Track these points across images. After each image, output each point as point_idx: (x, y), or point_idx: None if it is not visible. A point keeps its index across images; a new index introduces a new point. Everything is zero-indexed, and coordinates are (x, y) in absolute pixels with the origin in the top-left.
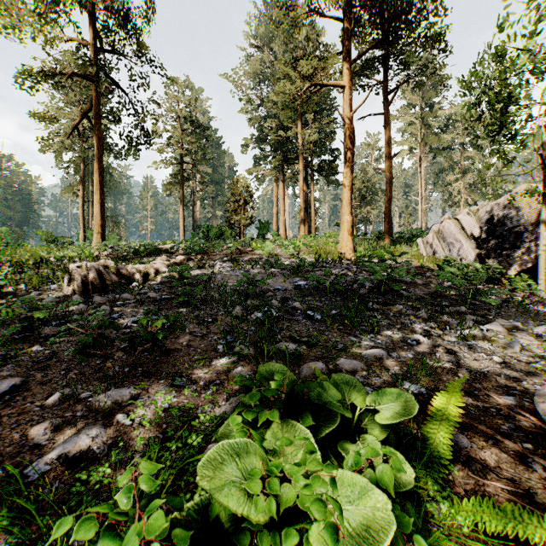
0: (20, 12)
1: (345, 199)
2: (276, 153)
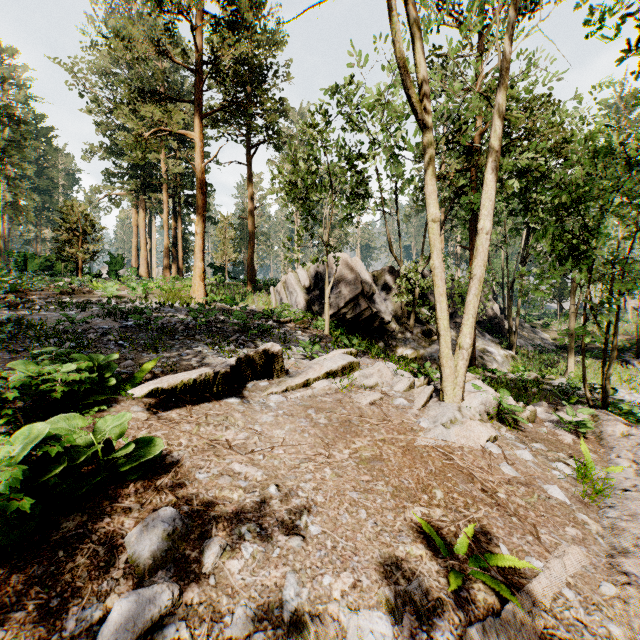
0: None
1: (198, 246)
2: (136, 173)
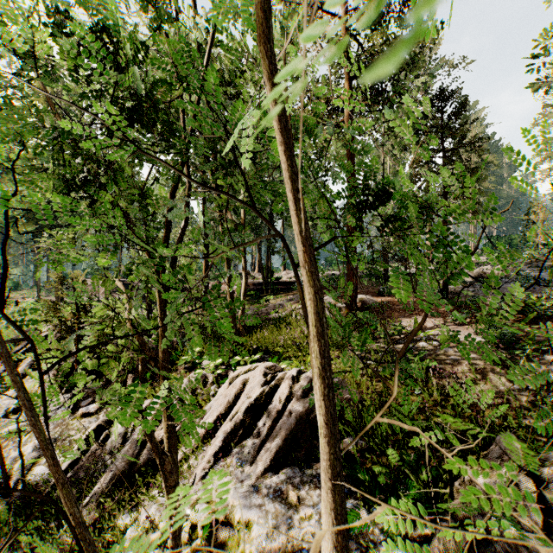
0: (391, 149)
1: None
2: None
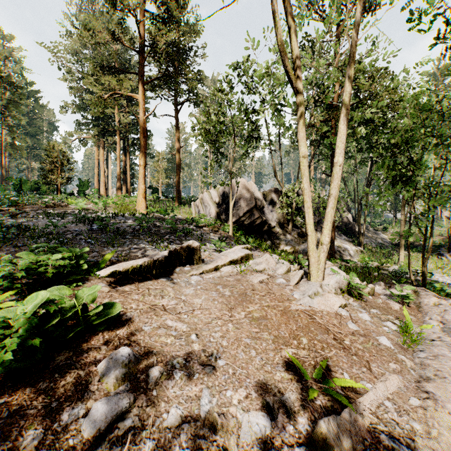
0: None
1: (141, 173)
2: (97, 123)
